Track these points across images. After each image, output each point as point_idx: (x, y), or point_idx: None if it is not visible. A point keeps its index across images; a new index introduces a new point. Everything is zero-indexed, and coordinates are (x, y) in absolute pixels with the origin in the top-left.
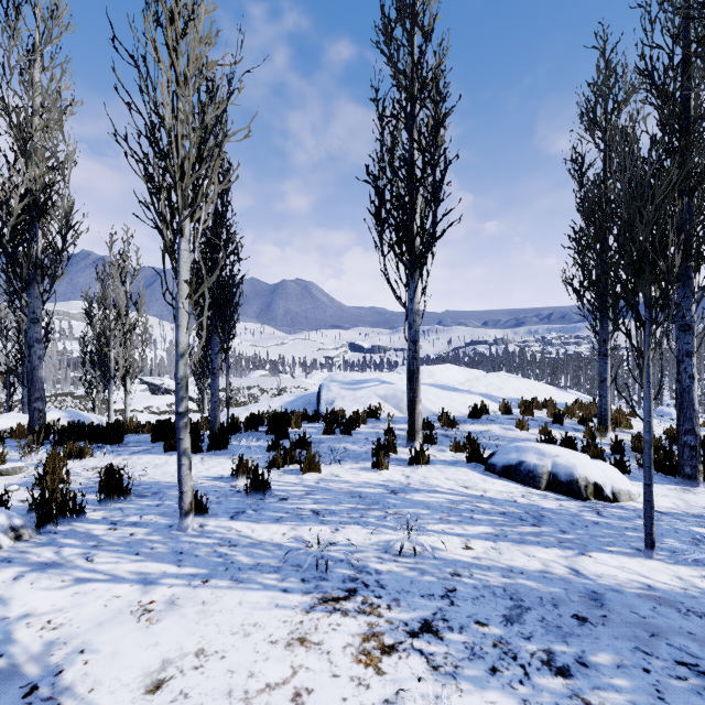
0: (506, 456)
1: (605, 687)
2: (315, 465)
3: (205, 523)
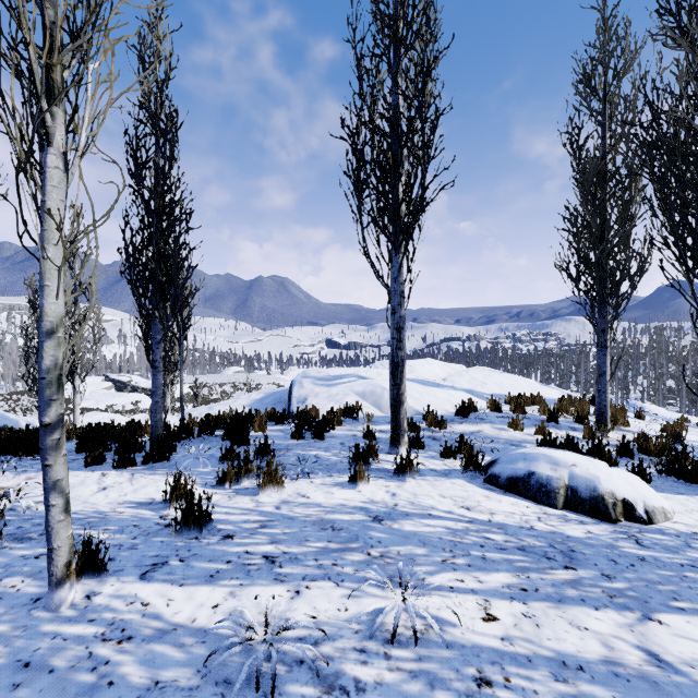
0: (511, 466)
1: None
2: (277, 482)
3: (96, 590)
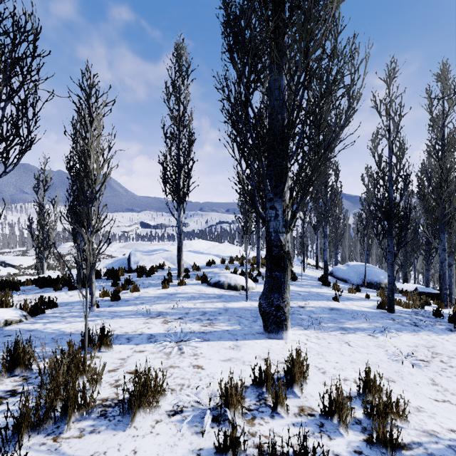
0: (215, 279)
1: (218, 321)
2: (137, 289)
3: (99, 309)
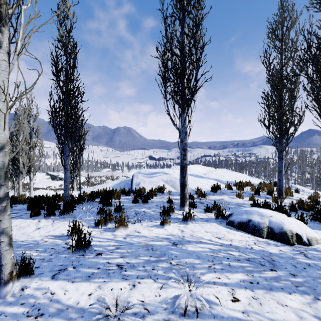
0: (239, 216)
1: None
2: (124, 225)
3: (27, 285)
